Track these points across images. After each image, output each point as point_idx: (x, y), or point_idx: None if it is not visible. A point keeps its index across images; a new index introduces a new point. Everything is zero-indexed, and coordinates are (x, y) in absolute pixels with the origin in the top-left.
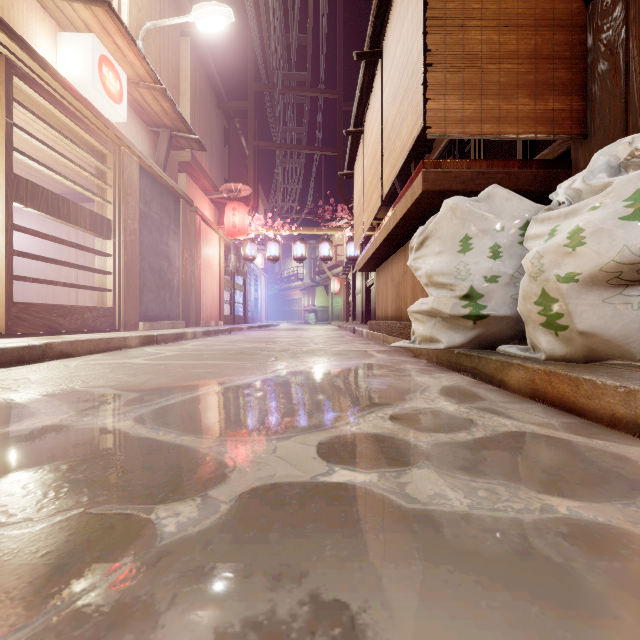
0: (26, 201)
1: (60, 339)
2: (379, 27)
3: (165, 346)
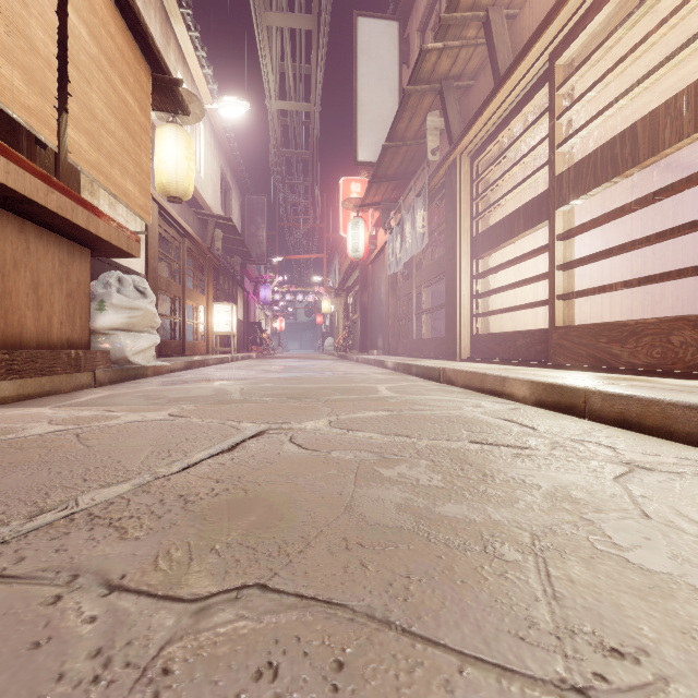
0: (570, 196)
1: (471, 368)
2: None
3: (516, 412)
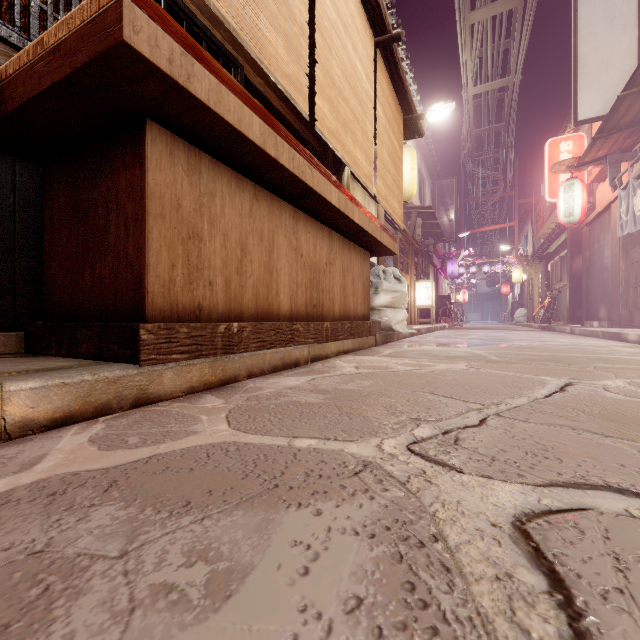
0: None
1: None
2: (389, 56)
3: None
